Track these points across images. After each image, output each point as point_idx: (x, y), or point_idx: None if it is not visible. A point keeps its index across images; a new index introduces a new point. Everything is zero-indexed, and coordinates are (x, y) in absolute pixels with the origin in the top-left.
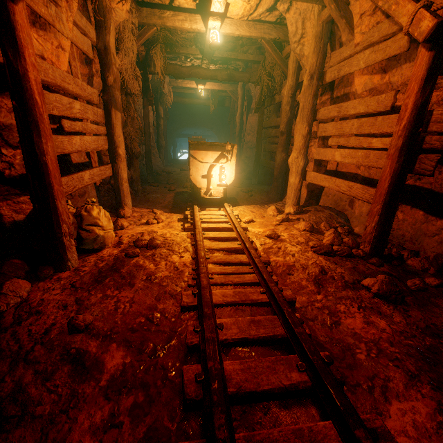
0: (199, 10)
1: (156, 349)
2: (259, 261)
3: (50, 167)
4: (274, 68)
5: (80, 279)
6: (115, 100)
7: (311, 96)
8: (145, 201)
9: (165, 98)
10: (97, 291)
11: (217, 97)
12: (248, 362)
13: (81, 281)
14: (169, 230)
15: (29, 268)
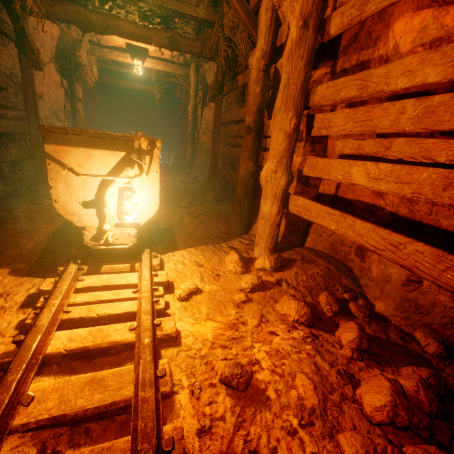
0: None
1: None
2: None
3: None
4: (236, 31)
5: None
6: None
7: (303, 61)
8: None
9: (83, 72)
10: None
11: (163, 83)
12: None
13: None
14: None
15: None
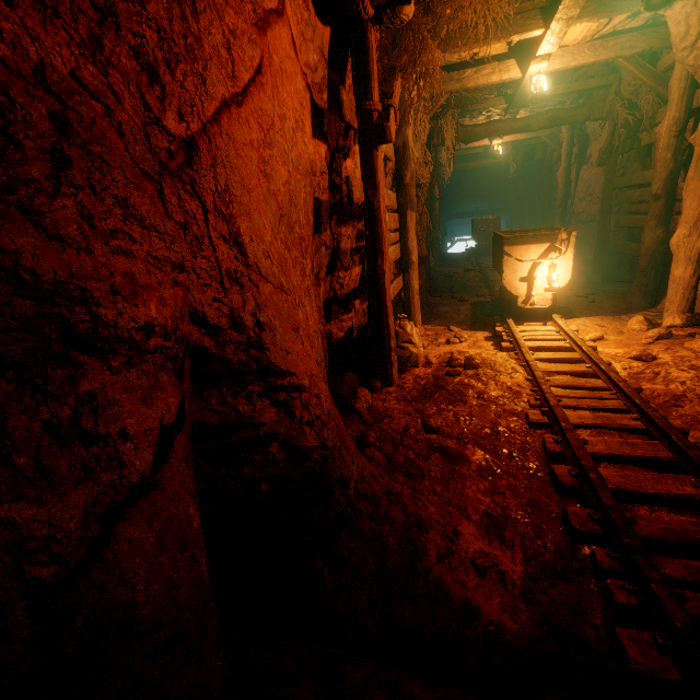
0: (512, 51)
1: (512, 454)
2: (626, 386)
3: (386, 285)
4: (639, 91)
5: (408, 394)
6: (411, 199)
7: None
8: (432, 316)
9: (441, 171)
10: (430, 404)
11: (520, 150)
12: (626, 472)
13: (409, 395)
14: (480, 350)
15: (359, 381)
